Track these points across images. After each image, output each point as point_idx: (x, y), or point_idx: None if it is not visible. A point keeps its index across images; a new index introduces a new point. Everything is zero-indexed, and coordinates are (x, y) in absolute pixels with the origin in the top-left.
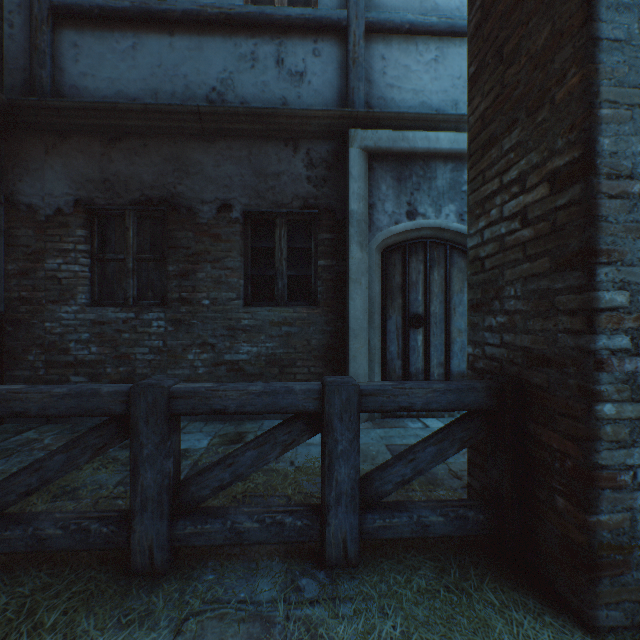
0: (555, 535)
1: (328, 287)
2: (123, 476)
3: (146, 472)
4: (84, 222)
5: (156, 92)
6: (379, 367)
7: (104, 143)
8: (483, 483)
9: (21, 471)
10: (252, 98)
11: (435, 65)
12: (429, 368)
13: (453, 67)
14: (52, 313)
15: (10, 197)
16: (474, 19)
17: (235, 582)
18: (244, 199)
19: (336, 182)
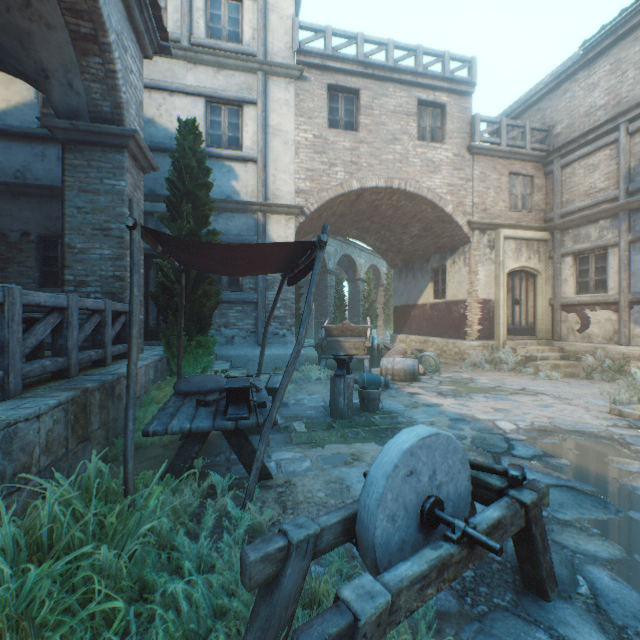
0: None
1: None
2: None
3: None
4: None
5: None
6: None
7: None
8: None
9: None
10: (43, 177)
11: None
12: (148, 321)
13: (161, 168)
14: None
15: None
16: None
17: None
18: (38, 230)
19: None
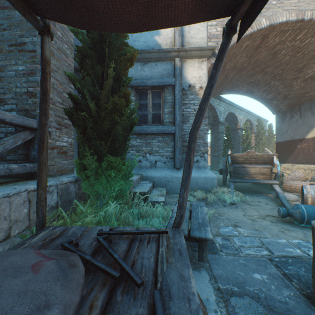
0: None
1: None
2: None
3: None
4: None
5: None
6: (76, 148)
7: None
8: None
9: None
10: None
11: None
12: None
13: None
14: None
15: None
16: None
17: None
18: None
19: None
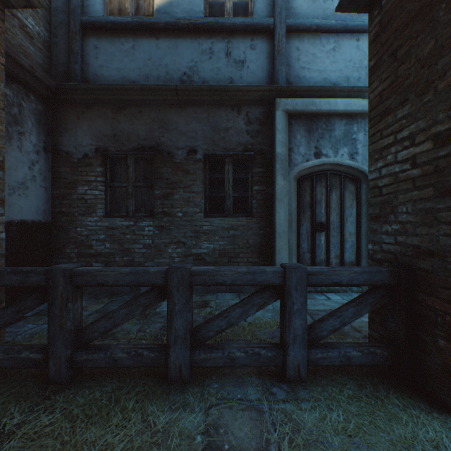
0: (437, 364)
1: (260, 204)
2: (140, 326)
3: (177, 320)
4: (101, 162)
5: (147, 76)
6: (295, 258)
7: (114, 111)
8: (381, 333)
9: (101, 318)
10: (210, 79)
11: (333, 53)
12: (329, 259)
13: (346, 54)
14: (81, 222)
15: (55, 147)
16: (373, 30)
17: (232, 388)
18: (204, 146)
19: (266, 134)
